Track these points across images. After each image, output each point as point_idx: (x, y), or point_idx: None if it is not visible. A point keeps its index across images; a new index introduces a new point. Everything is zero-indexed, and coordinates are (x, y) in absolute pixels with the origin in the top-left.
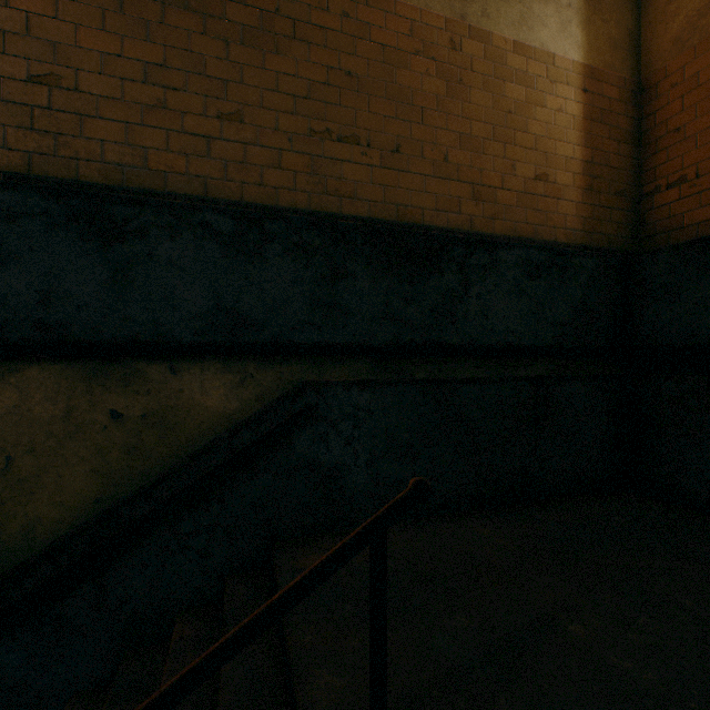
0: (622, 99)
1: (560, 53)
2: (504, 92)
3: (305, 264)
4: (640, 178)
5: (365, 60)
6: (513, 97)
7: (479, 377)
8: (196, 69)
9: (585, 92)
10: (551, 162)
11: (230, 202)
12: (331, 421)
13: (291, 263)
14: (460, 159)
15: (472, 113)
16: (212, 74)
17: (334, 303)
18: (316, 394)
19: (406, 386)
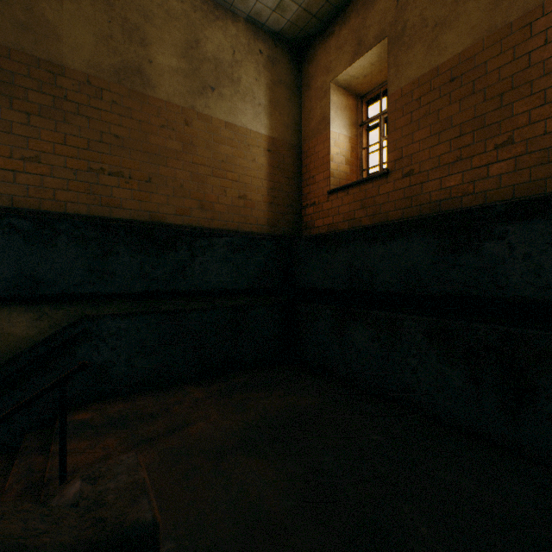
0: (292, 155)
1: (255, 130)
2: (219, 150)
3: (85, 248)
4: (302, 197)
5: (128, 129)
6: (225, 152)
7: (201, 308)
8: (6, 129)
9: (269, 151)
10: (249, 189)
11: (31, 210)
12: (102, 337)
13: (74, 247)
14: (192, 186)
15: (199, 161)
16: (18, 133)
17: (105, 269)
18: (92, 322)
19: (153, 315)
